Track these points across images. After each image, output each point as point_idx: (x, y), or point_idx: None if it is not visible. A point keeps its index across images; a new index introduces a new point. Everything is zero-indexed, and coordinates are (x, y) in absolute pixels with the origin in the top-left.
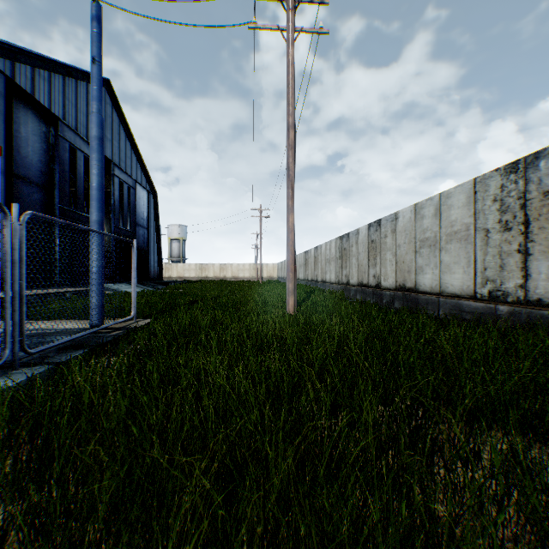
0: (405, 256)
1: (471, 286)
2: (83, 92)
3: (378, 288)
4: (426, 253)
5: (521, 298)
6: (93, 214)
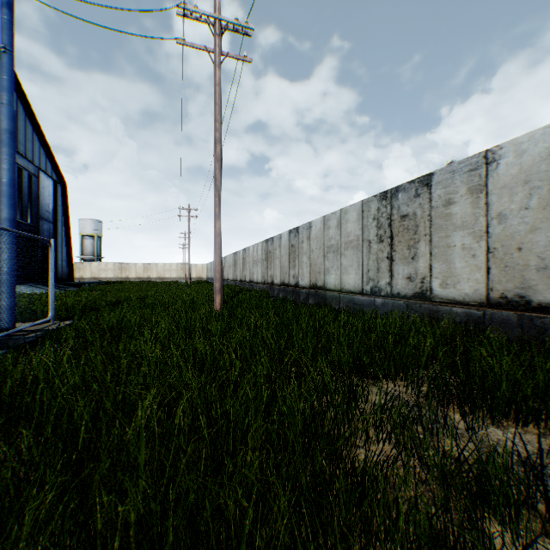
0: (317, 260)
1: (360, 284)
2: None
3: (297, 287)
4: (332, 257)
5: (389, 292)
6: (3, 211)
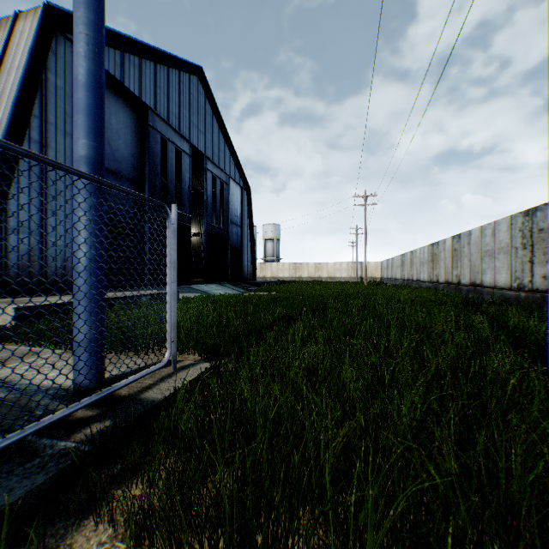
0: None
1: None
2: (175, 81)
3: None
4: None
5: None
6: (76, 142)
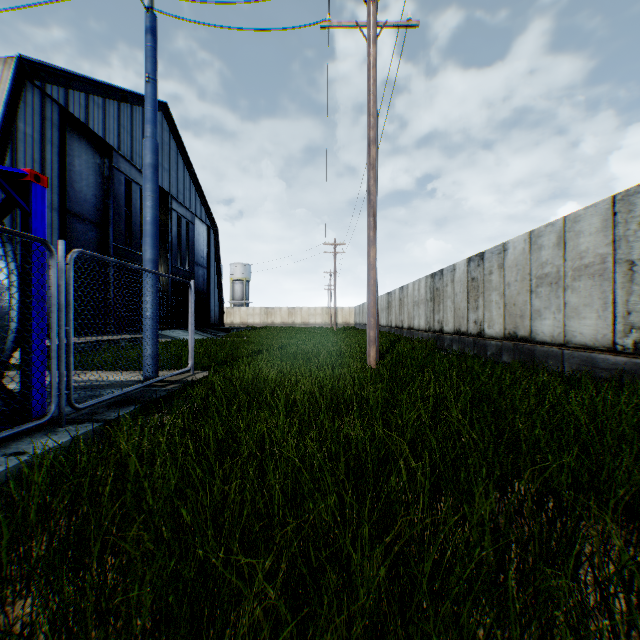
0: (516, 297)
1: (608, 336)
2: (139, 118)
3: (481, 337)
4: (545, 293)
5: None
6: (146, 251)
